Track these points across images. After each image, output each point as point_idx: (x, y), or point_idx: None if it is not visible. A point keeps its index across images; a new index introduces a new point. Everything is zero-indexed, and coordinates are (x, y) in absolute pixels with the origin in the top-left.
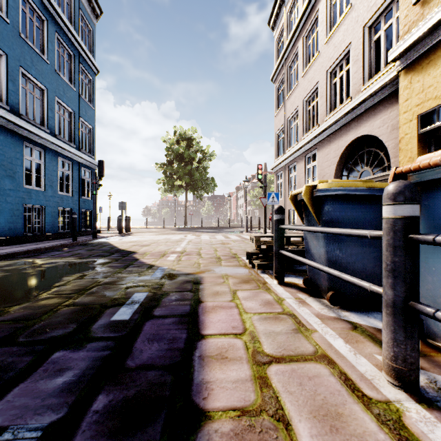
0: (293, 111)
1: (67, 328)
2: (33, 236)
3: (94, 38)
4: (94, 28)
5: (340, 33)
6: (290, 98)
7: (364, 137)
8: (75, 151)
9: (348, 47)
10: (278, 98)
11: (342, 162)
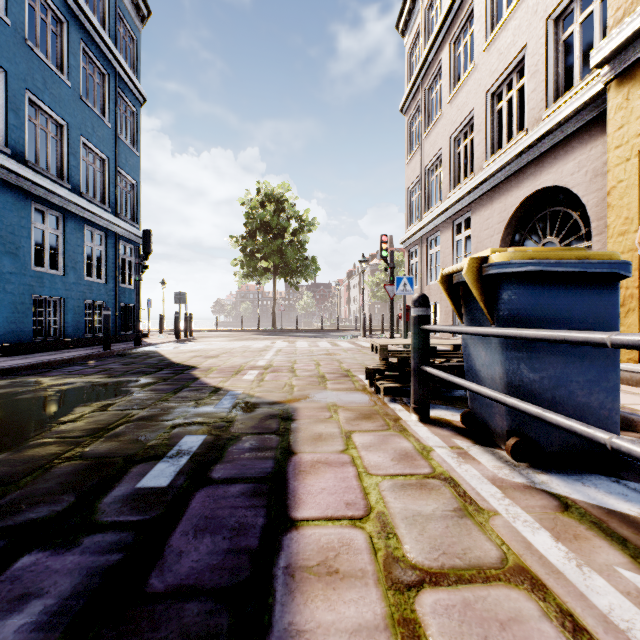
0: (435, 156)
1: (57, 503)
2: (46, 343)
3: (139, 50)
4: (139, 36)
5: (509, 32)
6: (429, 136)
7: (546, 190)
8: (110, 217)
9: (521, 52)
10: (410, 138)
11: (512, 230)
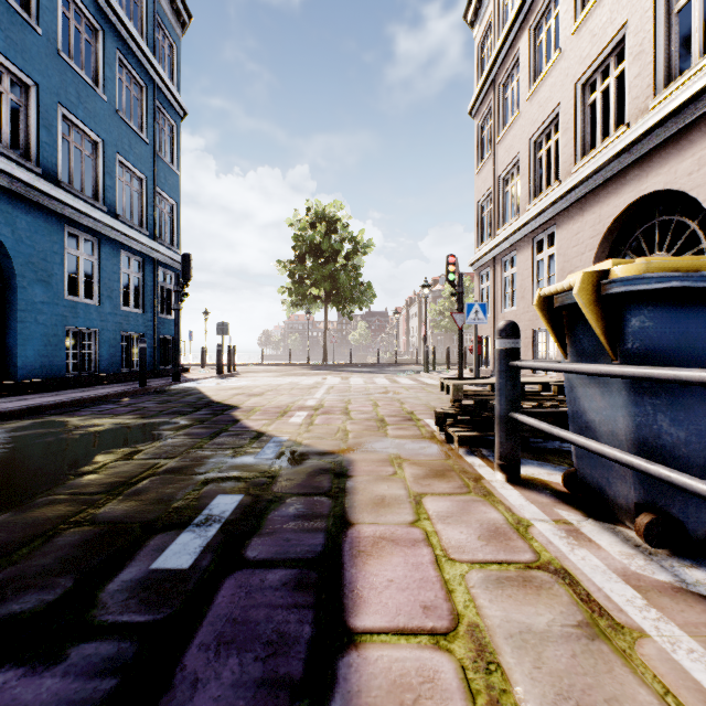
0: (511, 163)
1: (50, 589)
2: (80, 378)
3: (179, 60)
4: (179, 44)
5: (604, 8)
6: (504, 140)
7: (653, 196)
8: (148, 242)
9: (620, 31)
10: (481, 143)
11: (608, 246)
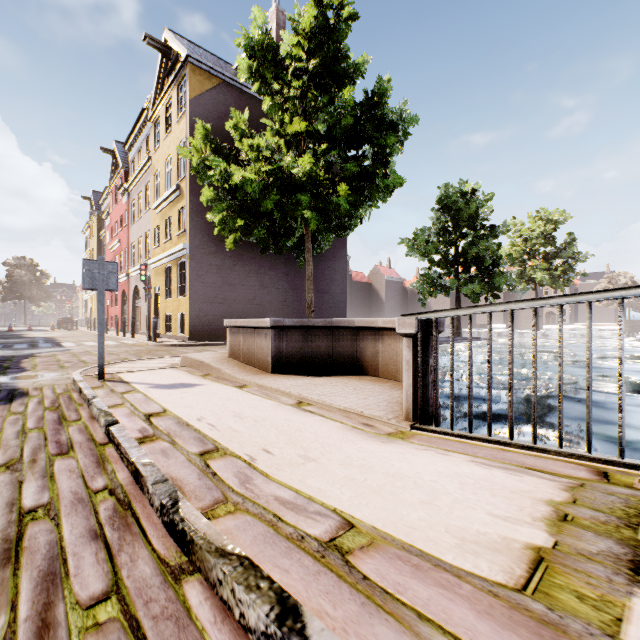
0: None
1: None
2: None
3: None
4: None
5: None
6: None
7: None
8: None
9: None
10: None
11: None
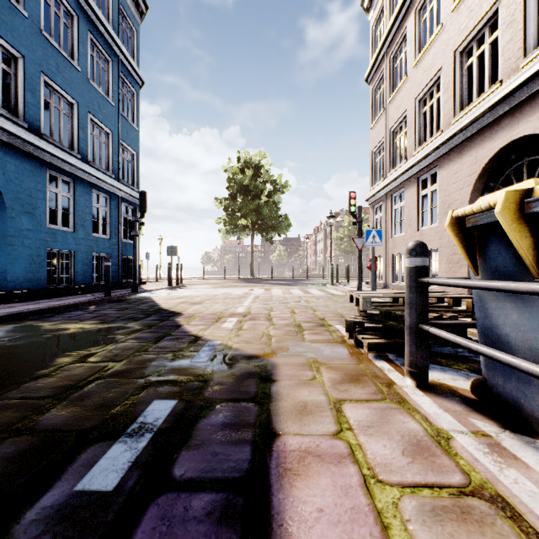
0: (399, 118)
1: None
2: (59, 289)
3: (138, 41)
4: (138, 29)
5: None
6: (394, 100)
7: (523, 140)
8: (113, 182)
9: (494, 5)
10: (375, 104)
11: (482, 182)
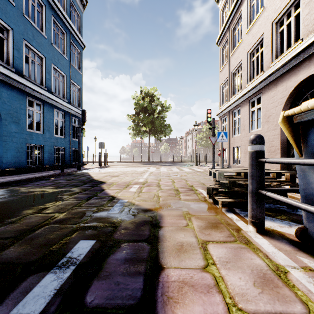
0: (237, 65)
1: None
2: (34, 168)
3: (82, 21)
4: (82, 14)
5: None
6: (234, 54)
7: None
8: (66, 105)
9: None
10: (222, 57)
11: (290, 102)
